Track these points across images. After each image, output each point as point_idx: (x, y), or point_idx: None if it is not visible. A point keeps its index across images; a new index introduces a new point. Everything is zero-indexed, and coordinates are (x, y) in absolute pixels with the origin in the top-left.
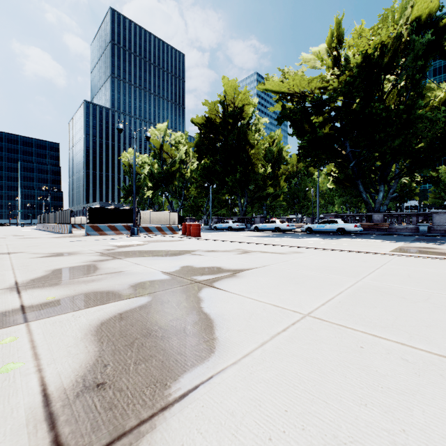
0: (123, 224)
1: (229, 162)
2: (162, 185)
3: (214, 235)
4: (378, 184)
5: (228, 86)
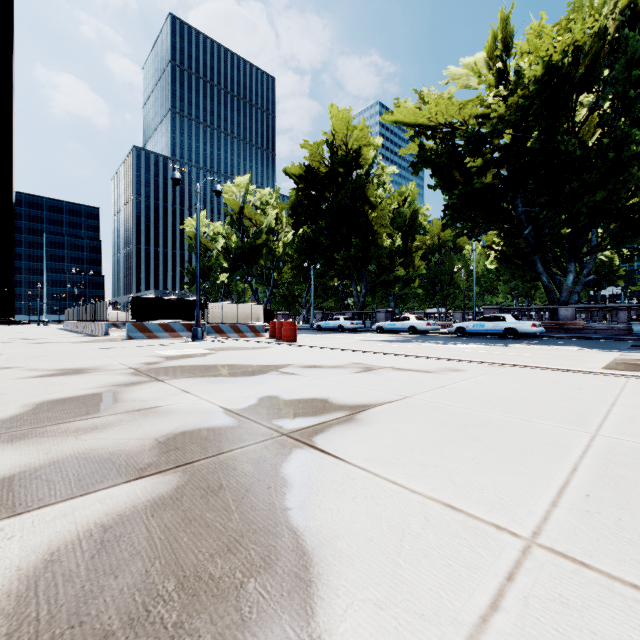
0: (185, 321)
1: (340, 230)
2: (243, 265)
3: (317, 338)
4: (566, 261)
5: (339, 119)
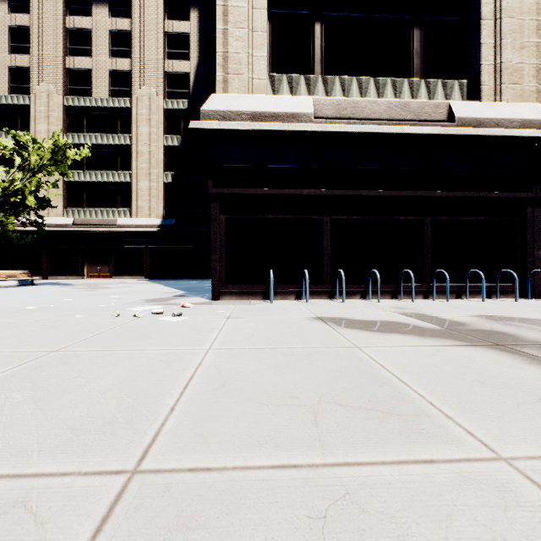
0: None
1: None
2: None
3: None
4: None
5: None
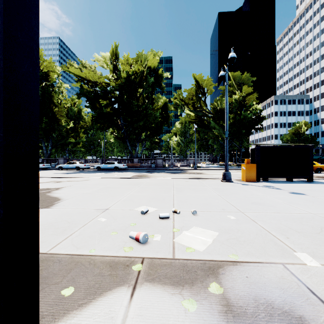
0: None
1: None
2: None
3: None
4: (136, 142)
5: None
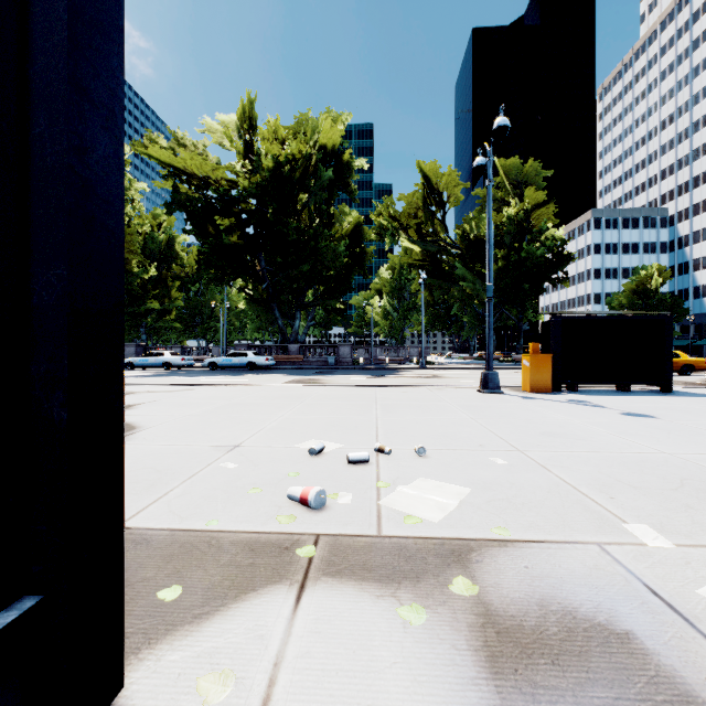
0: None
1: None
2: None
3: None
4: (295, 310)
5: None
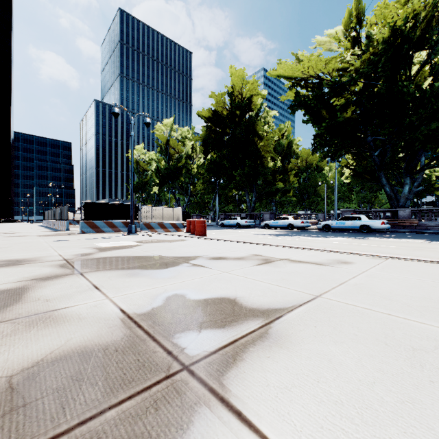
0: (127, 220)
1: (237, 155)
2: (169, 181)
3: (221, 232)
4: (403, 176)
5: (236, 76)
